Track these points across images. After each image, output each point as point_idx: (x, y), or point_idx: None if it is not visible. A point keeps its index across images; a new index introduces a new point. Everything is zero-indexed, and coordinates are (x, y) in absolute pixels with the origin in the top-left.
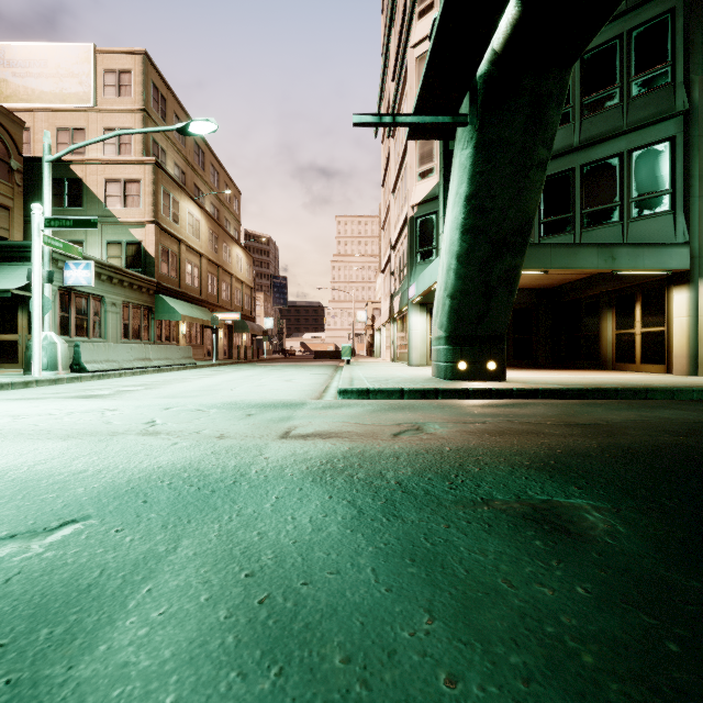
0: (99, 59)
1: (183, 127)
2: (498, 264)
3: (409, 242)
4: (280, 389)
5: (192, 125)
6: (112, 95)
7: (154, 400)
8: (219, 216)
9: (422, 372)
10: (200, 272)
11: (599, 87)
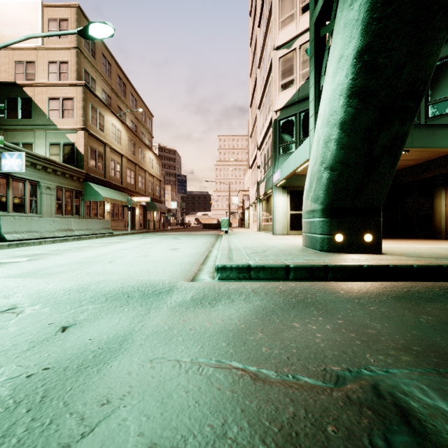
0: (45, 11)
1: (84, 30)
2: (384, 131)
3: (273, 139)
4: (159, 261)
5: (91, 28)
6: (54, 37)
7: None
8: (136, 130)
9: (289, 242)
10: (121, 168)
11: None
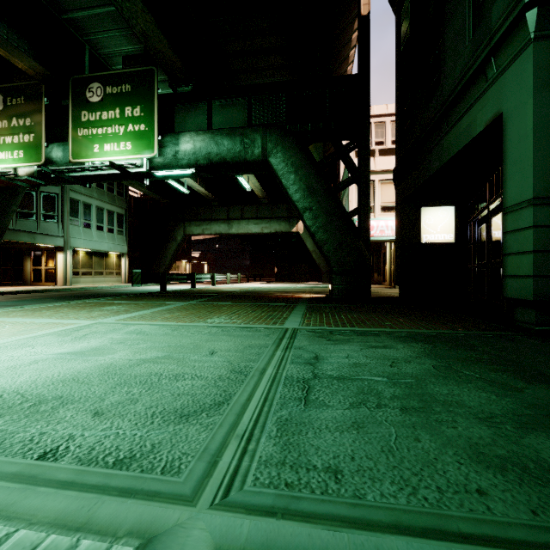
0: None
1: None
2: None
3: None
4: None
5: None
6: None
7: None
8: None
9: None
10: None
11: None
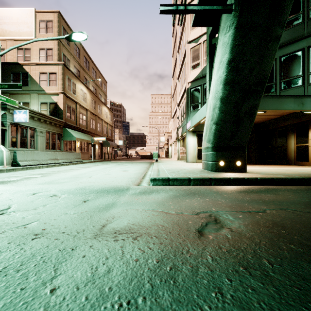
0: (37, 15)
1: (69, 36)
2: (245, 103)
3: (186, 100)
4: (117, 177)
5: (73, 35)
6: (43, 32)
7: (35, 185)
8: (96, 92)
9: (195, 166)
10: (86, 118)
11: (290, 14)
